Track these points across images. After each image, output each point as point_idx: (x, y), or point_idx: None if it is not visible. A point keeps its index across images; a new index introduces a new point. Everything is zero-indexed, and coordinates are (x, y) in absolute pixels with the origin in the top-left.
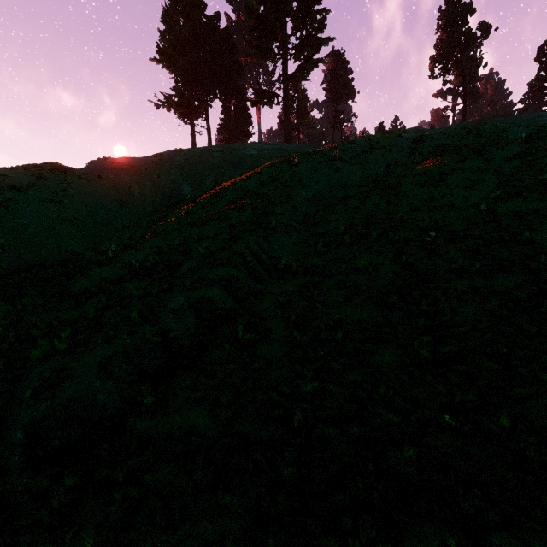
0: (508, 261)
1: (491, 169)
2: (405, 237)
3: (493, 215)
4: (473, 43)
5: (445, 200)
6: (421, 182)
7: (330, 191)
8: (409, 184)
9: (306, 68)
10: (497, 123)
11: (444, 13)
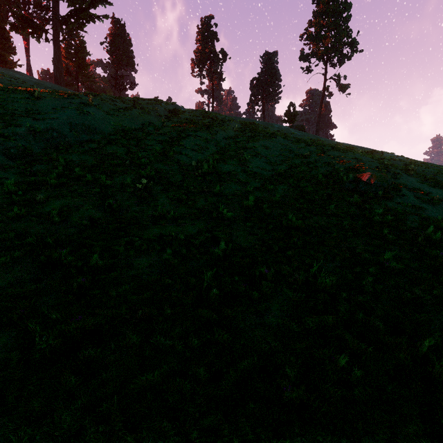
0: (199, 209)
1: (214, 142)
2: (122, 182)
3: (201, 171)
4: (218, 61)
5: (175, 156)
6: (162, 140)
7: (70, 131)
8: (152, 139)
9: (81, 18)
10: (227, 117)
11: (200, 30)
